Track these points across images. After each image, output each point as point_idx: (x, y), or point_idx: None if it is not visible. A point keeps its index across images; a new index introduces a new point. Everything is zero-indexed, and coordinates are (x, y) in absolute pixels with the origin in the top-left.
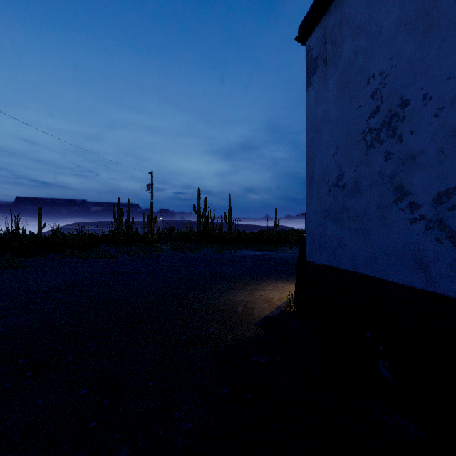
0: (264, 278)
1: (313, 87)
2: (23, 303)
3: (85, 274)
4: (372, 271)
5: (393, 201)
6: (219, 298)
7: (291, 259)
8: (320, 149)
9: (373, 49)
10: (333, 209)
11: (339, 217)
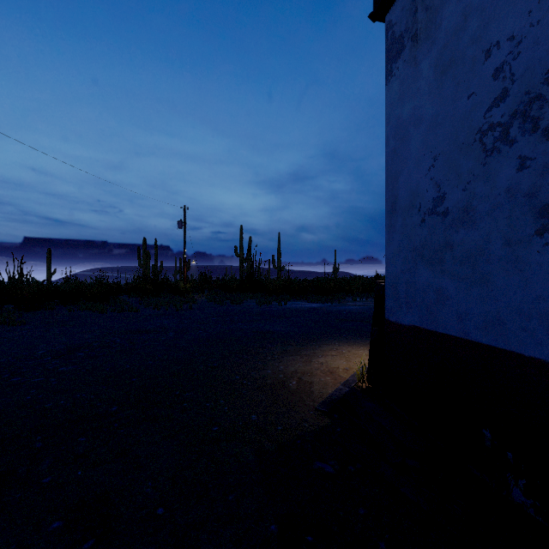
0: (324, 340)
1: (396, 77)
2: (5, 374)
3: (96, 333)
4: (495, 339)
5: (534, 233)
6: (266, 368)
7: (356, 314)
8: (407, 164)
9: (497, 4)
10: (427, 246)
11: (438, 259)
